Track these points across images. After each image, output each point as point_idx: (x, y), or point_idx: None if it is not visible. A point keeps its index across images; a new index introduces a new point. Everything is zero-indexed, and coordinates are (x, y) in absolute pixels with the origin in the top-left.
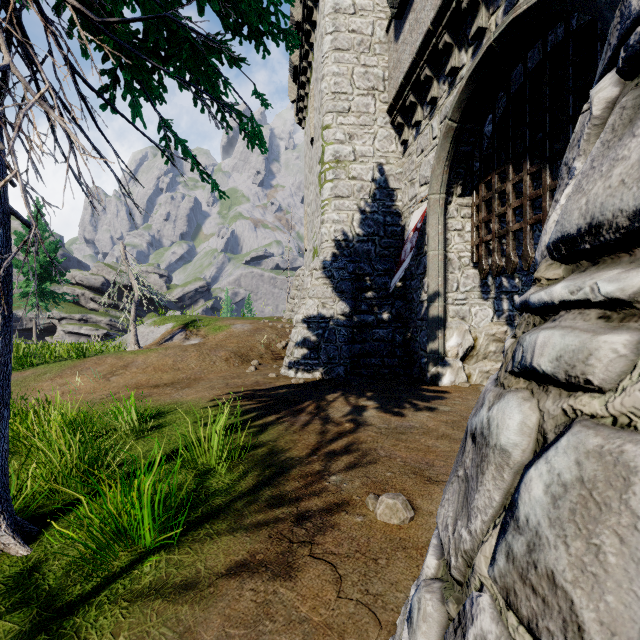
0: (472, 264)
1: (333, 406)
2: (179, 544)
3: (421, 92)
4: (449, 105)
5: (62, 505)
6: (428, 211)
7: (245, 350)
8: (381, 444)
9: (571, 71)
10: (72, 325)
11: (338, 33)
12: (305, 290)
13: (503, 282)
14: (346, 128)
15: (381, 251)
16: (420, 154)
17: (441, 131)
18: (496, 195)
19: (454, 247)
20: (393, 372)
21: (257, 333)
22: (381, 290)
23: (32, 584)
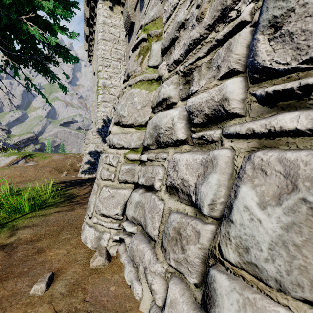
0: None
1: None
2: (38, 211)
3: None
4: None
5: None
6: None
7: (60, 167)
8: None
9: None
10: None
11: (105, 33)
12: (89, 140)
13: None
14: (108, 73)
15: None
16: None
17: None
18: None
19: None
20: None
21: (66, 160)
22: None
23: None
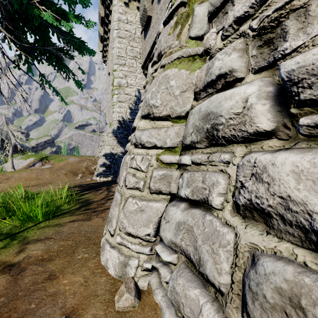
0: None
1: (114, 188)
2: (52, 219)
3: None
4: None
5: None
6: None
7: (75, 170)
8: None
9: None
10: None
11: (120, 30)
12: (104, 142)
13: None
14: (123, 72)
15: None
16: None
17: None
18: None
19: None
20: None
21: (81, 162)
22: None
23: None
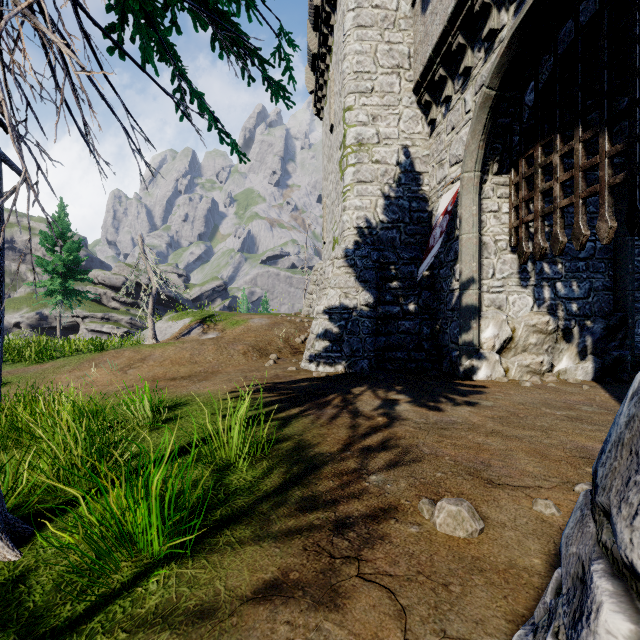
0: (509, 248)
1: (361, 399)
2: (193, 554)
3: (452, 65)
4: (486, 73)
5: (63, 501)
6: (461, 191)
7: (263, 344)
8: (422, 440)
9: (637, 16)
10: (94, 323)
11: (361, 9)
12: (326, 280)
13: (544, 268)
14: (369, 109)
15: (406, 239)
16: (450, 132)
17: (477, 101)
18: (539, 170)
19: (489, 230)
20: (420, 367)
21: (275, 327)
22: (407, 280)
23: (14, 600)
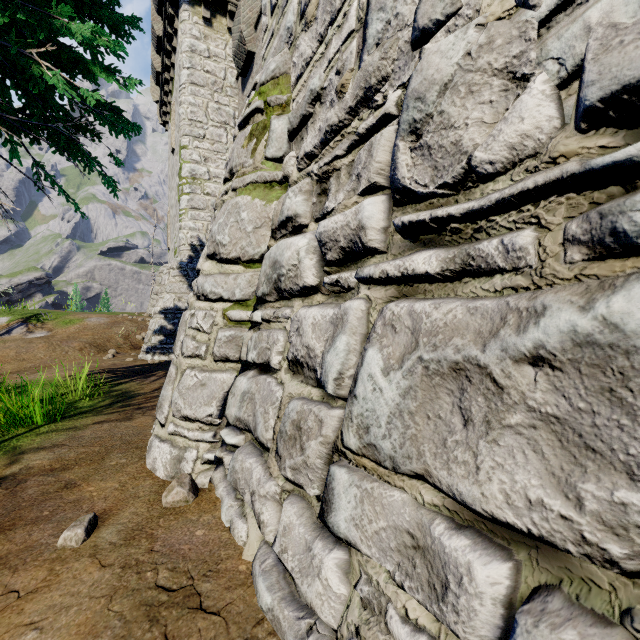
0: None
1: None
2: (61, 421)
3: None
4: None
5: None
6: None
7: (102, 341)
8: None
9: None
10: None
11: (194, 70)
12: (163, 286)
13: None
14: (202, 151)
15: None
16: None
17: None
18: None
19: None
20: None
21: (115, 326)
22: None
23: None
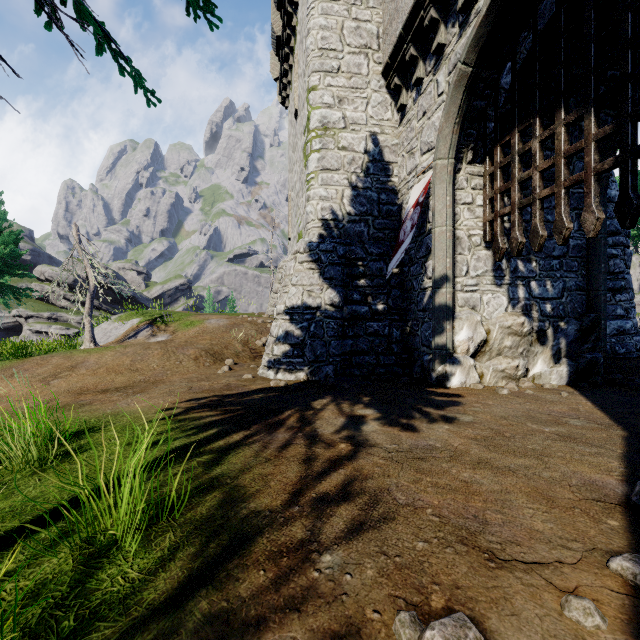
0: (484, 244)
1: (322, 417)
2: None
3: (423, 44)
4: (460, 50)
5: None
6: (433, 180)
7: (219, 348)
8: (395, 480)
9: None
10: (40, 324)
11: None
12: (287, 276)
13: (519, 266)
14: (335, 90)
15: (375, 233)
16: (422, 118)
17: (451, 80)
18: (517, 158)
19: (463, 223)
20: (390, 372)
21: (234, 329)
22: (375, 277)
23: None
